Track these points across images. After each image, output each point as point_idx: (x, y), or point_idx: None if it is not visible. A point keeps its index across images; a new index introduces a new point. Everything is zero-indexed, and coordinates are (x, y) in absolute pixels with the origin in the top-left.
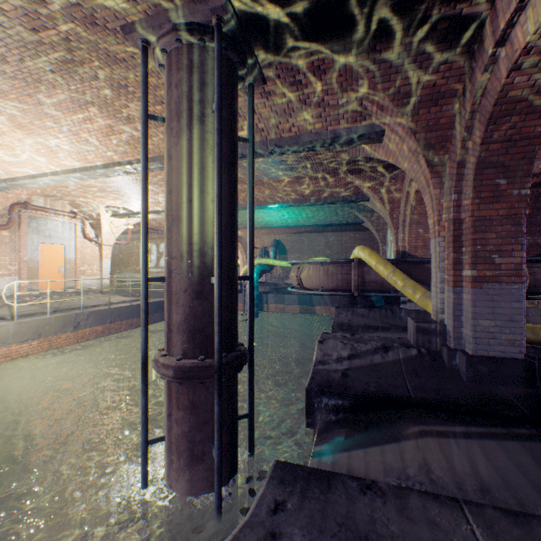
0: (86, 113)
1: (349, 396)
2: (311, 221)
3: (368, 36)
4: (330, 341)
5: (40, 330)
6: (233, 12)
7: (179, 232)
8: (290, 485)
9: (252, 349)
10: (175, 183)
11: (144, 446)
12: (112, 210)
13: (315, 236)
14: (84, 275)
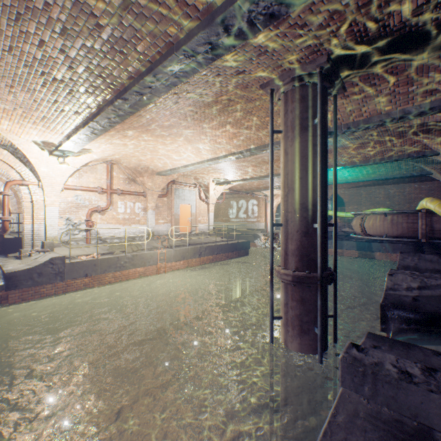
0: (224, 129)
1: (420, 313)
2: (371, 176)
3: (438, 45)
4: (399, 275)
5: (184, 255)
6: (330, 62)
7: (293, 197)
8: (380, 342)
9: (336, 272)
10: (290, 169)
11: (271, 319)
12: (216, 181)
13: (374, 189)
14: (199, 223)
